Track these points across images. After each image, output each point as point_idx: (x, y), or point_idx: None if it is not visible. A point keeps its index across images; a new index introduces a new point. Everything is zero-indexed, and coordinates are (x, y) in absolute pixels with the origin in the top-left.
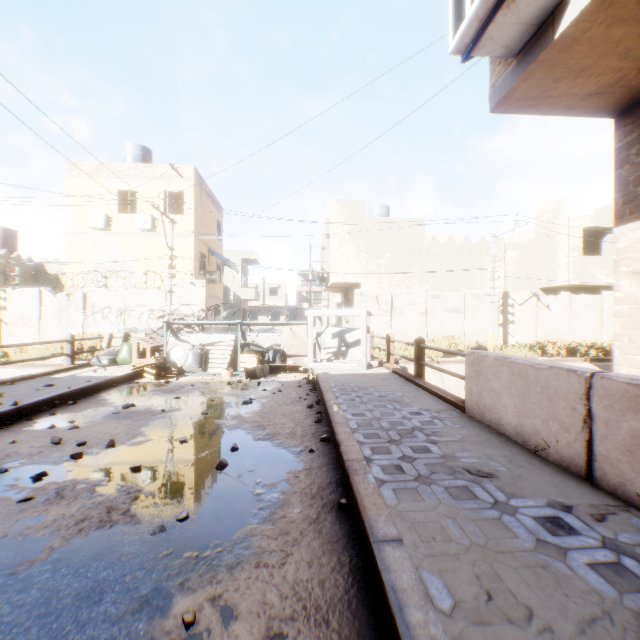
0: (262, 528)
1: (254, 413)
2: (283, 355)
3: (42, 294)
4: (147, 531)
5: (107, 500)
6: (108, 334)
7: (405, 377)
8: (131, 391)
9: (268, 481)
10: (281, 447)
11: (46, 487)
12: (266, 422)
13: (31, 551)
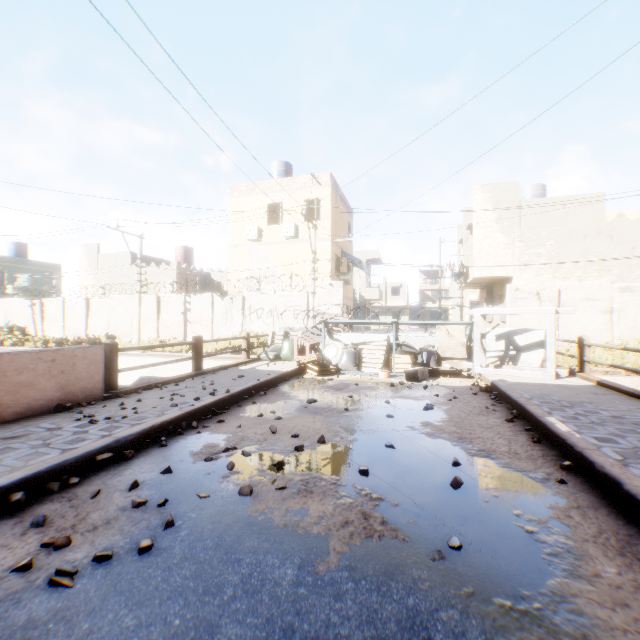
0: (577, 586)
1: (444, 421)
2: (437, 357)
3: (213, 298)
4: (423, 553)
5: (355, 503)
6: (271, 332)
7: (627, 393)
8: (303, 386)
9: (530, 515)
10: (511, 469)
11: (289, 477)
12: (467, 434)
13: (317, 549)
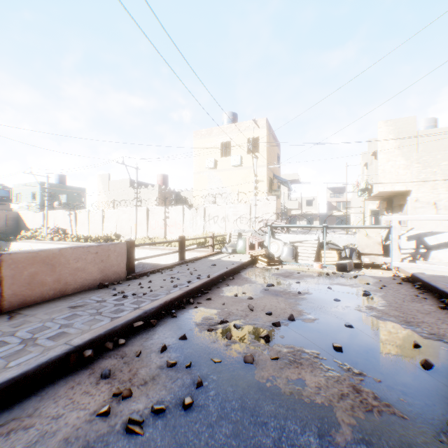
0: None
1: (384, 306)
2: (357, 253)
3: (183, 209)
4: (428, 433)
5: (342, 377)
6: (228, 233)
7: None
8: (258, 273)
9: None
10: None
11: (277, 349)
12: (410, 318)
13: (328, 419)
